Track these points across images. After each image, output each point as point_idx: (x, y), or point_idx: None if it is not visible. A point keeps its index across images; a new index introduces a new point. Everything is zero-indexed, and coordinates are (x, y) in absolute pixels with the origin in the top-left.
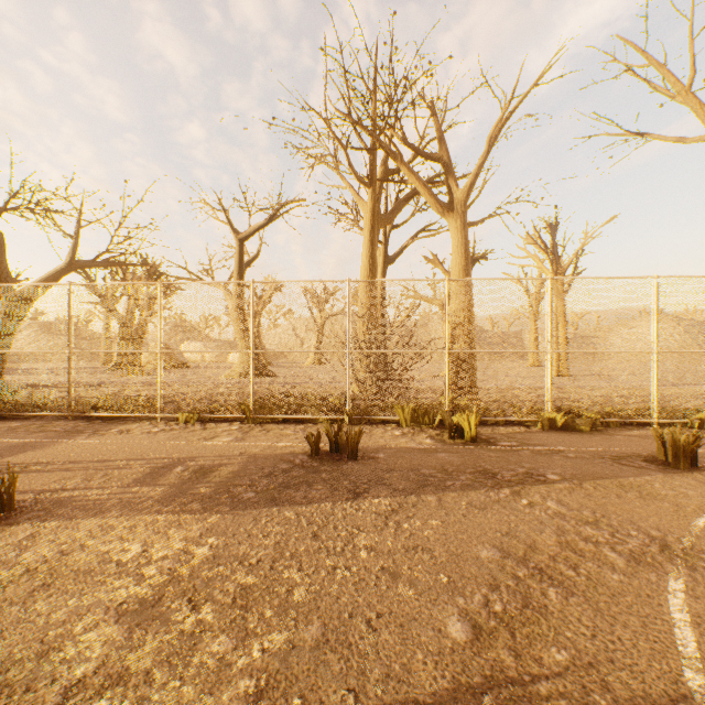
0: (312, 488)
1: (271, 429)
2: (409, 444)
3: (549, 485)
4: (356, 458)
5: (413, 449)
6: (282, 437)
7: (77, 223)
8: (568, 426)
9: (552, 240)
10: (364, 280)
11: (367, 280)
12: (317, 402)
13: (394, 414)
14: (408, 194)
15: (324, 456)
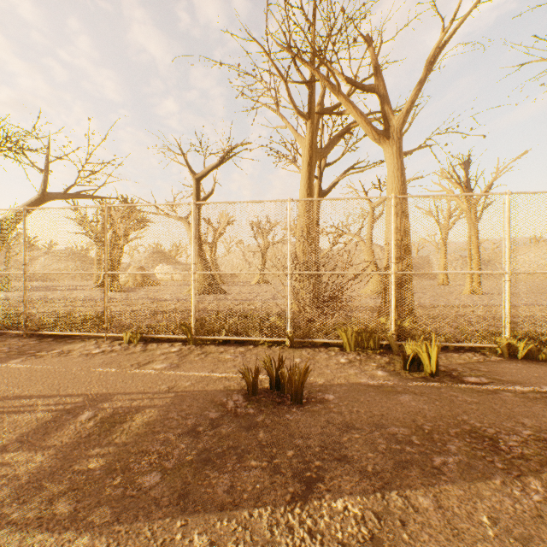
0: (242, 465)
1: (210, 351)
2: (359, 378)
3: None
4: (301, 402)
5: (367, 387)
6: (219, 364)
7: (46, 157)
8: (533, 355)
9: (465, 175)
10: (305, 199)
11: (308, 199)
12: (258, 324)
13: (337, 337)
14: (341, 130)
15: (262, 396)
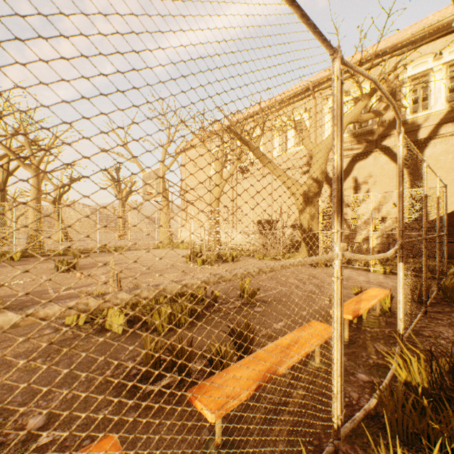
0: None
1: None
2: None
3: (27, 265)
4: None
5: None
6: None
7: None
8: (66, 254)
9: (117, 176)
10: None
11: None
12: None
13: None
14: (14, 148)
15: None
